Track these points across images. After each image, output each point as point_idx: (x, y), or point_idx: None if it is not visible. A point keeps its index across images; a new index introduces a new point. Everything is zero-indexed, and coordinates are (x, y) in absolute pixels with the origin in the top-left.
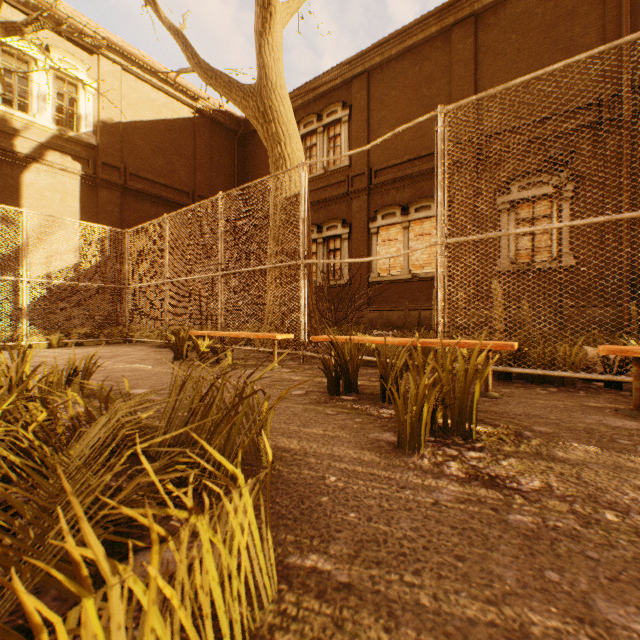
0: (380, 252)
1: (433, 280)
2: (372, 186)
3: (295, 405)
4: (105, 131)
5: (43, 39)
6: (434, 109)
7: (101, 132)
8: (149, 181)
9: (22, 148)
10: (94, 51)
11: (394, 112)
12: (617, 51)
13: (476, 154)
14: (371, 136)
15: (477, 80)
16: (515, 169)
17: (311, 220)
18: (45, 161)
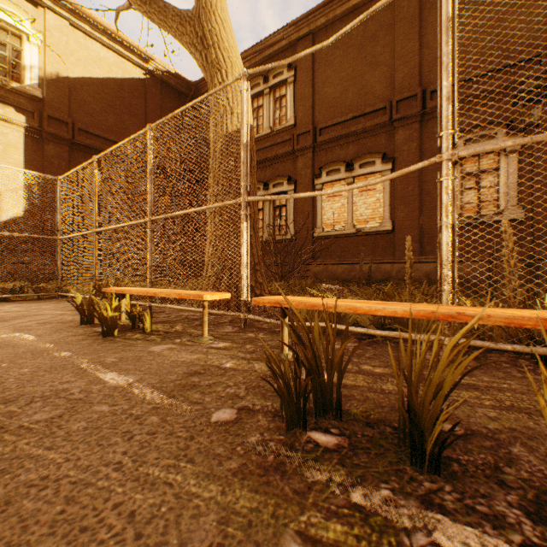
0: (325, 208)
1: (377, 234)
2: (317, 144)
3: (202, 489)
4: (52, 85)
5: None
6: (378, 67)
7: (47, 85)
8: (99, 137)
9: None
10: (40, 4)
11: (338, 71)
12: None
13: (421, 109)
14: (316, 96)
15: (421, 36)
16: (460, 123)
17: (258, 178)
18: None
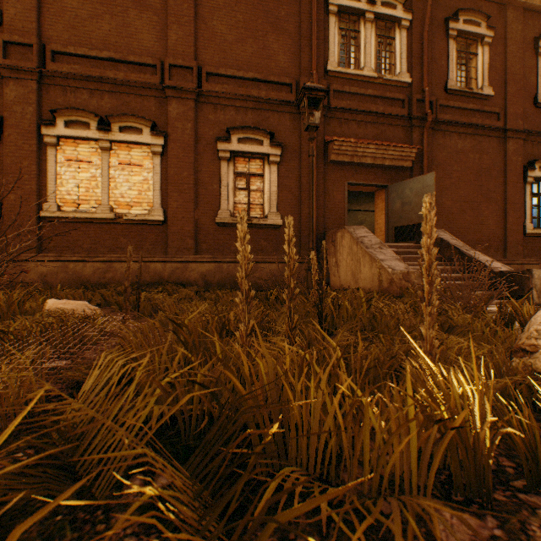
0: (63, 175)
1: (145, 224)
2: (47, 71)
3: None
4: None
5: None
6: (147, 10)
7: None
8: None
9: None
10: None
11: None
12: (309, 49)
13: (197, 87)
14: None
15: (198, 5)
16: (234, 120)
17: None
18: None
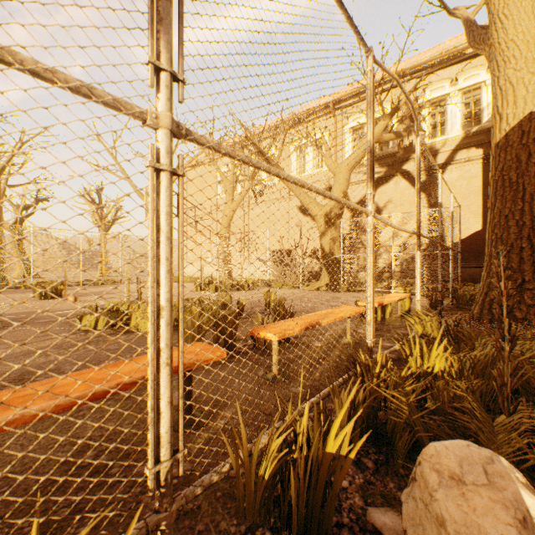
0: None
1: None
2: None
3: None
4: None
5: (453, 75)
6: None
7: None
8: None
9: (439, 160)
10: None
11: None
12: None
13: None
14: None
15: None
16: None
17: None
18: (452, 162)
